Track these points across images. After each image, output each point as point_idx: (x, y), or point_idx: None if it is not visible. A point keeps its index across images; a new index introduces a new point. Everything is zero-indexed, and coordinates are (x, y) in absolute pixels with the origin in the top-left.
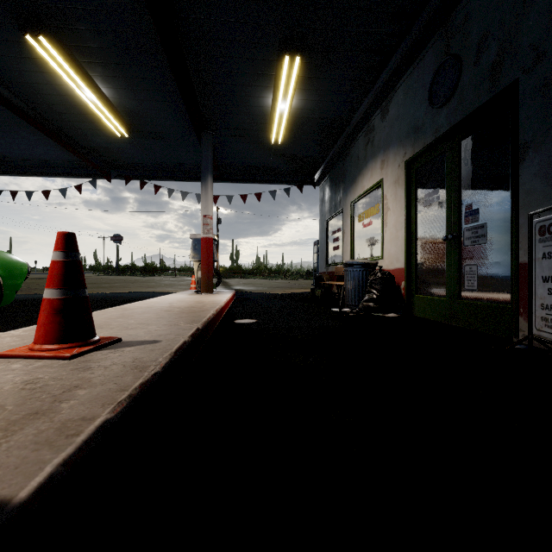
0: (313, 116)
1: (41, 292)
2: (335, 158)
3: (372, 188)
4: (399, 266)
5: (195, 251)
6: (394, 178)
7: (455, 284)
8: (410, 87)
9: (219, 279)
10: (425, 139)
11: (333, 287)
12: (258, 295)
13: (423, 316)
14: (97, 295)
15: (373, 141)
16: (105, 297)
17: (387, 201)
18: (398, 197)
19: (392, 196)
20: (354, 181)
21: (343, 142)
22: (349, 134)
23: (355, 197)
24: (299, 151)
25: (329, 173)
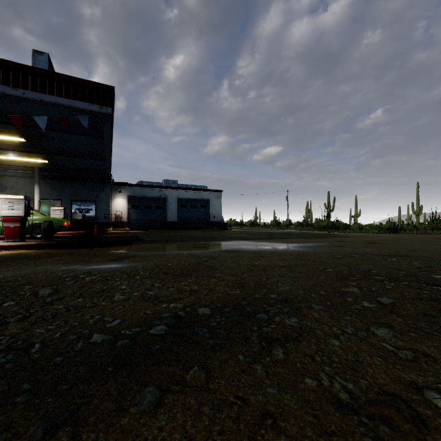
0: None
1: None
2: None
3: None
4: None
5: None
6: None
7: None
8: None
9: None
10: None
11: None
12: None
13: None
14: None
15: None
16: None
17: None
18: None
19: None
20: None
21: None
22: None
23: None
24: None
25: None
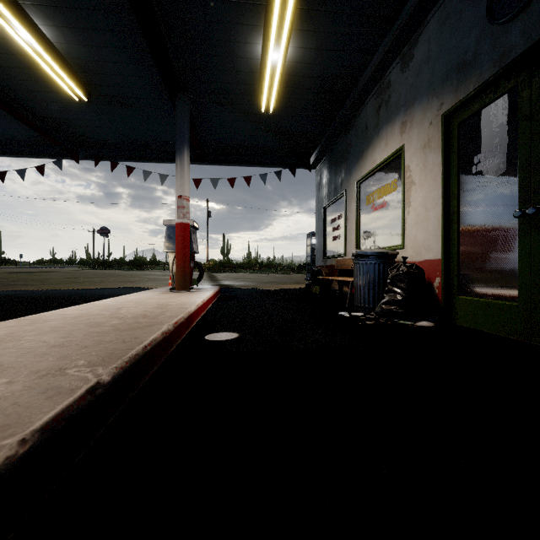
0: (312, 74)
1: (2, 289)
2: (335, 132)
3: (386, 160)
4: (431, 256)
5: (170, 240)
6: (422, 141)
7: (539, 282)
8: (450, 12)
9: (201, 274)
10: (479, 75)
11: (332, 283)
12: (246, 292)
13: (471, 325)
14: (61, 292)
15: (388, 101)
16: (68, 294)
17: (411, 173)
18: (430, 166)
19: (419, 165)
20: (361, 156)
21: (347, 110)
22: (356, 98)
23: (363, 175)
24: (294, 125)
25: (328, 153)
